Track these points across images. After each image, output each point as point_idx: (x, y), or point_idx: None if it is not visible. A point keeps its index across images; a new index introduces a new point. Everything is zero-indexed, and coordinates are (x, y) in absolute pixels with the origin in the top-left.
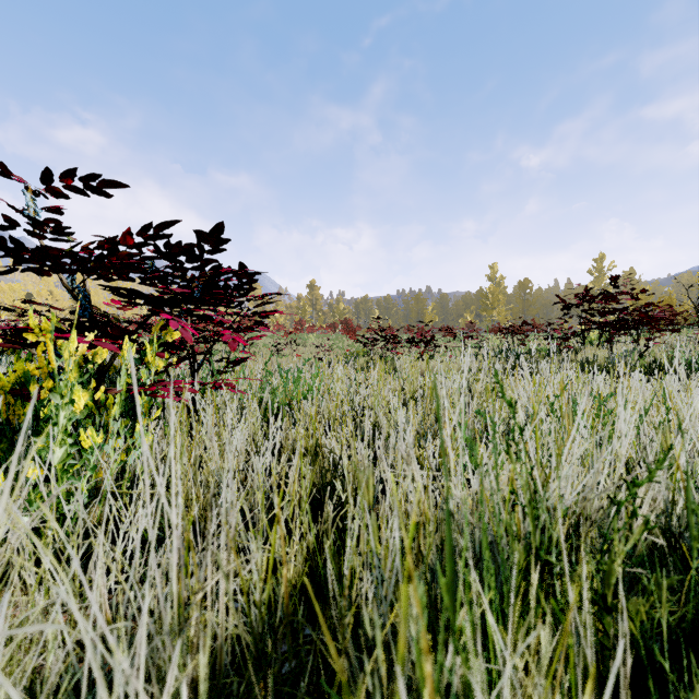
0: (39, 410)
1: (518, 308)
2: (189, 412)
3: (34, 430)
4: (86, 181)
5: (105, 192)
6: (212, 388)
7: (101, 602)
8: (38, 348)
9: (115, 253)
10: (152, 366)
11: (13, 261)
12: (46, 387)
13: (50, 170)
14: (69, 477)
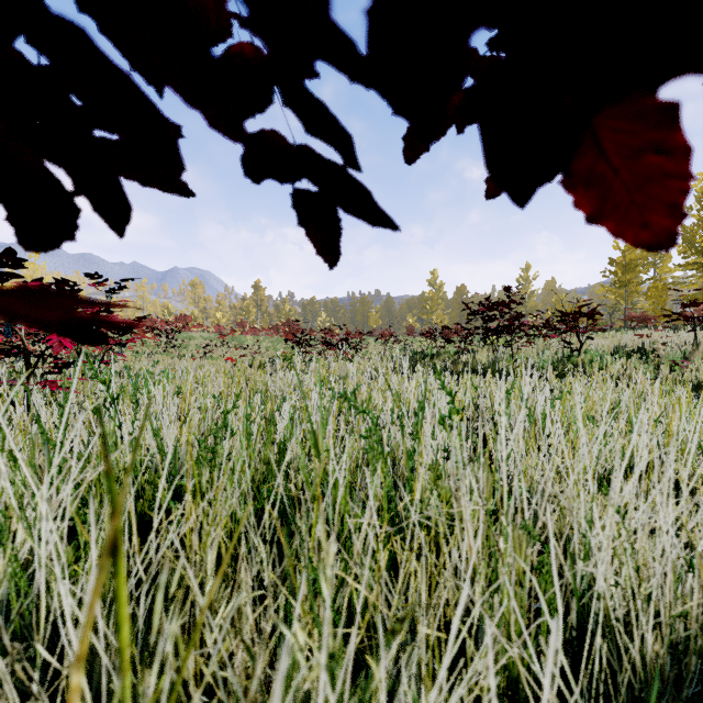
0: None
1: (455, 312)
2: None
3: None
4: None
5: None
6: (41, 387)
7: None
8: None
9: None
10: None
11: None
12: None
13: None
14: None
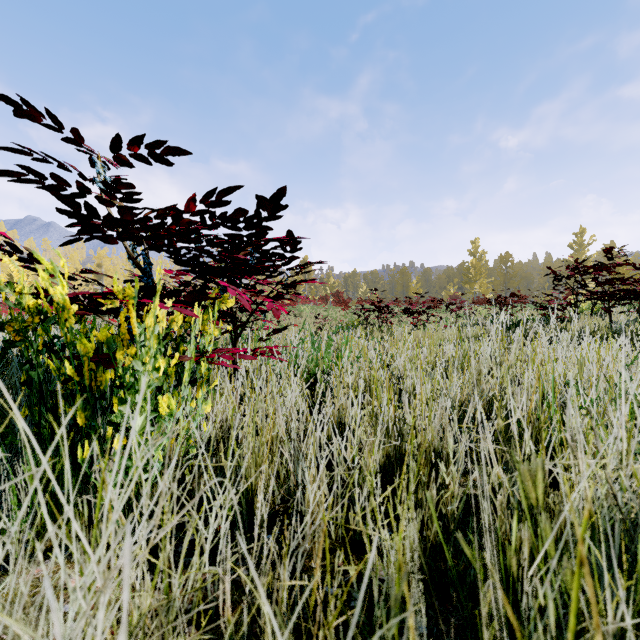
0: (114, 377)
1: (499, 281)
2: (231, 378)
3: (119, 399)
4: (151, 149)
5: (167, 160)
6: (254, 355)
7: (195, 585)
8: (121, 314)
9: (177, 221)
10: (212, 333)
11: (78, 231)
12: (131, 354)
13: (120, 137)
14: (146, 446)
